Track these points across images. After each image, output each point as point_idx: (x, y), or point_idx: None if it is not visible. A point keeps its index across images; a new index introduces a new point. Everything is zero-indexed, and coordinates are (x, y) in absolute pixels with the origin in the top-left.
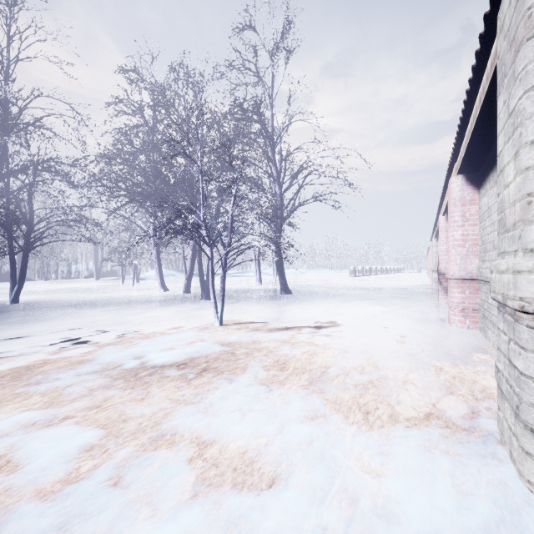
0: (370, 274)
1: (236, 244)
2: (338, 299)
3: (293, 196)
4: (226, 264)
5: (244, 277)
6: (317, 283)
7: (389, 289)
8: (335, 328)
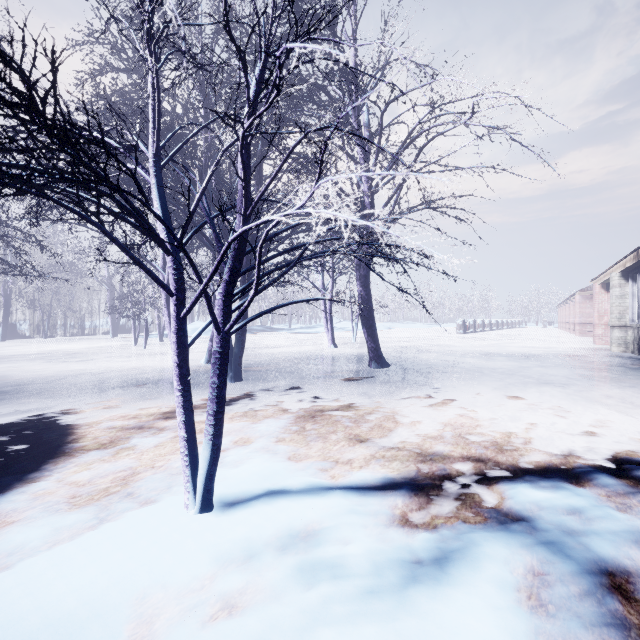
0: (483, 330)
1: (242, 229)
2: (483, 382)
3: (393, 192)
4: (230, 310)
5: (311, 334)
6: (417, 343)
7: (544, 356)
8: (635, 562)
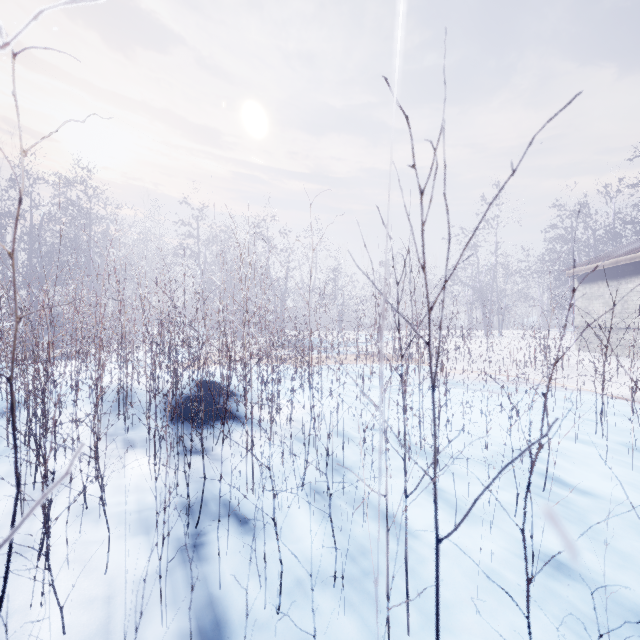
0: None
1: None
2: None
3: None
4: None
5: None
6: None
7: None
8: None
